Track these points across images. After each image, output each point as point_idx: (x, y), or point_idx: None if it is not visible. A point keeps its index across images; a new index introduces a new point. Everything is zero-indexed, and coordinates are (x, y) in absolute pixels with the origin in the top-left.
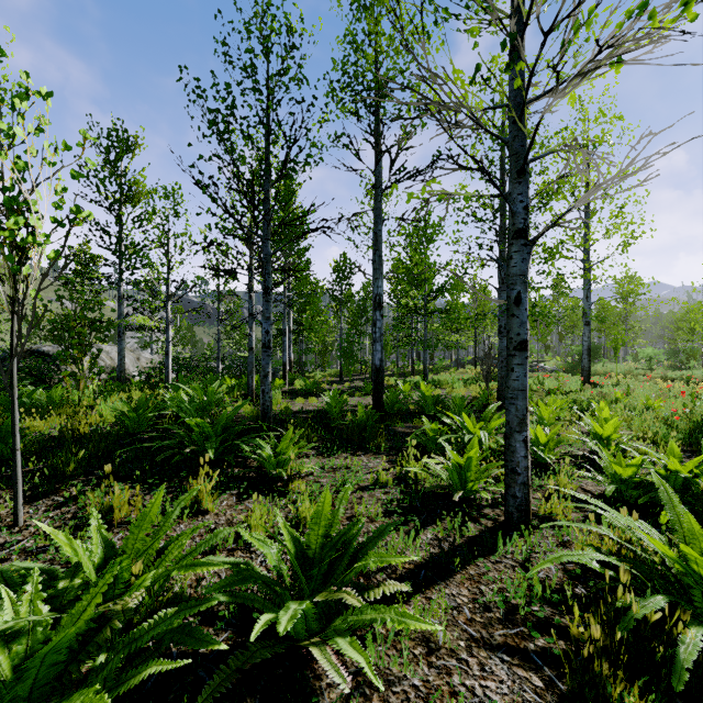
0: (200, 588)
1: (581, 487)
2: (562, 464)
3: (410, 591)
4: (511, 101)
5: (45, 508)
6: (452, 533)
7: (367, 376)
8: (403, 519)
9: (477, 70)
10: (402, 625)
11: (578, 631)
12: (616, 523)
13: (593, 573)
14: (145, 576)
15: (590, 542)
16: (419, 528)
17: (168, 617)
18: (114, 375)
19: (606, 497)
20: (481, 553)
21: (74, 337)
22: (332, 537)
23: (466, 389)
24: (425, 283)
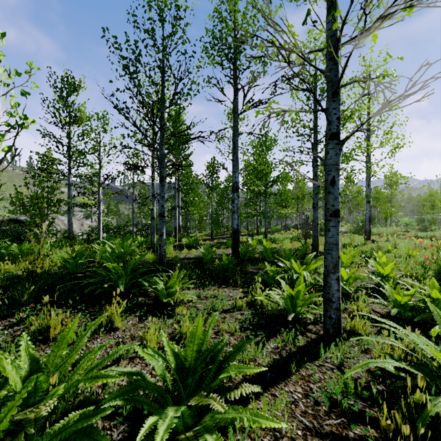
0: (107, 388)
1: (372, 309)
2: (358, 293)
3: (260, 391)
4: (328, 45)
5: (2, 327)
6: (287, 343)
7: (228, 235)
8: (254, 333)
9: (307, 14)
10: (256, 424)
11: (386, 423)
12: (405, 338)
13: (388, 374)
14: (57, 387)
15: (385, 350)
16: (265, 342)
17: (70, 426)
18: (66, 235)
19: (390, 316)
20: (309, 358)
21: (36, 210)
22: (203, 352)
23: (291, 244)
24: (265, 176)
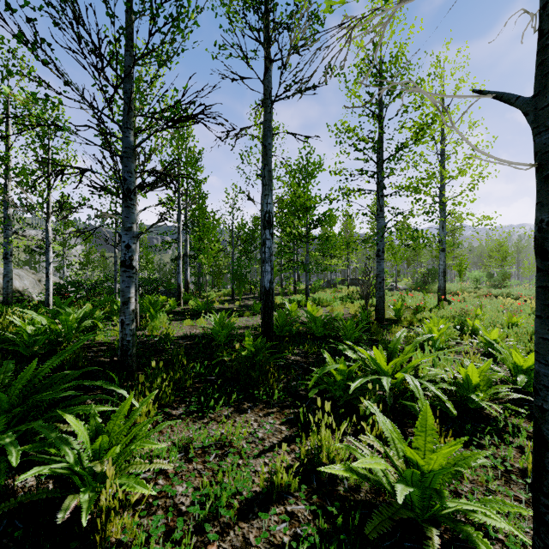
0: None
1: None
2: (493, 407)
3: None
4: None
5: None
6: None
7: (256, 295)
8: None
9: None
10: None
11: None
12: None
13: None
14: None
15: None
16: None
17: None
18: None
19: None
20: None
21: None
22: None
23: (343, 307)
24: (307, 214)
